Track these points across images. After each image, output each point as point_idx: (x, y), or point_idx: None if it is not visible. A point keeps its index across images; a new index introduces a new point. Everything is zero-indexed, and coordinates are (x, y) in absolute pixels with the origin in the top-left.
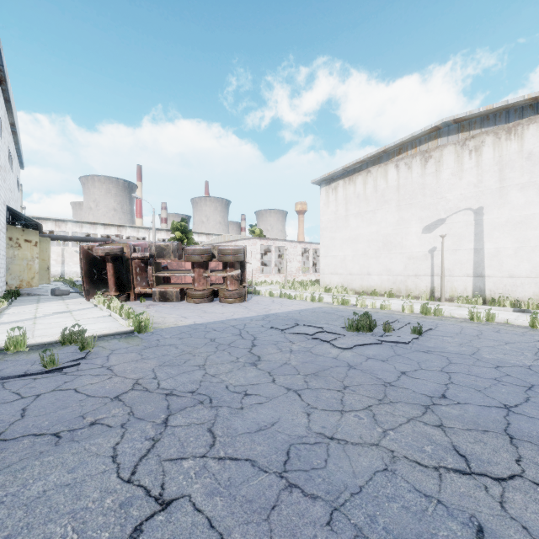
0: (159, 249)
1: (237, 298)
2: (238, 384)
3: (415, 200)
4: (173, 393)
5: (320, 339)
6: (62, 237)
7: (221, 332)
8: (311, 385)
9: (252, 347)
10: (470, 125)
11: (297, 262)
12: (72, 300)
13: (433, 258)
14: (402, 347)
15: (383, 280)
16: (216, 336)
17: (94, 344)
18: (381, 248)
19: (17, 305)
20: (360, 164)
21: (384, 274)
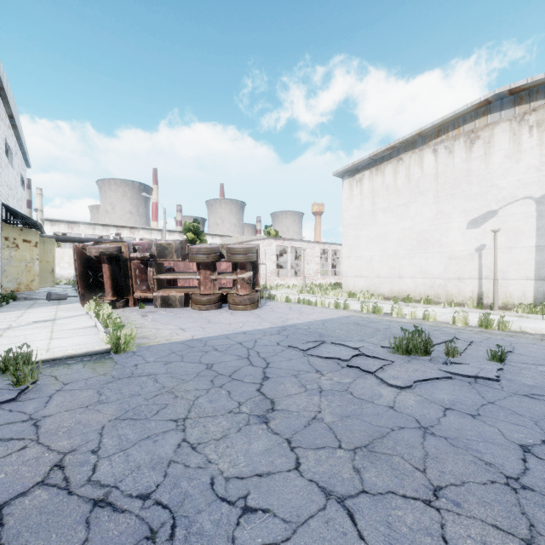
0: (160, 248)
1: (249, 304)
2: (234, 474)
3: (458, 190)
4: (109, 500)
5: (359, 368)
6: (71, 238)
7: (224, 352)
8: (368, 481)
9: (262, 381)
10: (530, 96)
11: (315, 264)
12: (67, 305)
13: (481, 258)
14: (488, 385)
15: (418, 283)
16: (214, 360)
17: (37, 376)
18: (415, 246)
19: (3, 311)
20: (389, 151)
21: (419, 277)
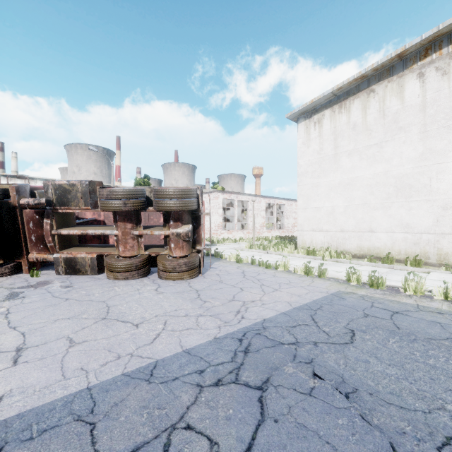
0: (60, 191)
1: (186, 271)
2: None
3: None
4: None
5: None
6: None
7: None
8: None
9: None
10: None
11: (261, 217)
12: None
13: None
14: None
15: (396, 239)
16: None
17: None
18: (392, 194)
19: None
20: (357, 83)
21: (398, 232)
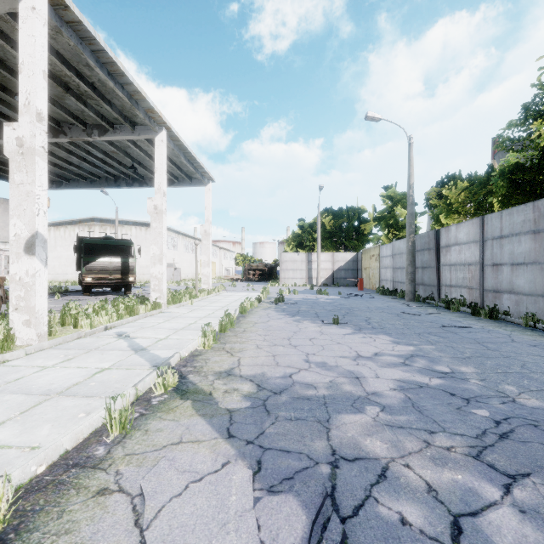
0: None
1: None
2: None
3: None
4: None
5: None
6: None
7: None
8: None
9: None
10: (104, 221)
11: None
12: None
13: None
14: None
15: (73, 276)
16: None
17: None
18: (72, 262)
19: None
20: (62, 222)
21: (74, 274)
